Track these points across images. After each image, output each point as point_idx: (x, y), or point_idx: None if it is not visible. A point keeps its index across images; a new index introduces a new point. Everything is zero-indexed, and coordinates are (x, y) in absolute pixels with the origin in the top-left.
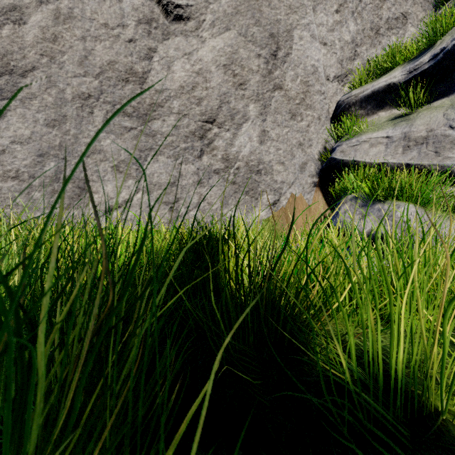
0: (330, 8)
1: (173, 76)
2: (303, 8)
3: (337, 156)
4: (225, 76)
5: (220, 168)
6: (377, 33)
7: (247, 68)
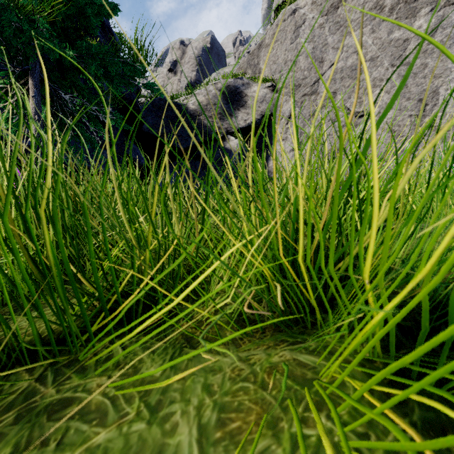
0: None
1: None
2: (447, 70)
3: None
4: (388, 134)
5: None
6: None
7: (402, 125)
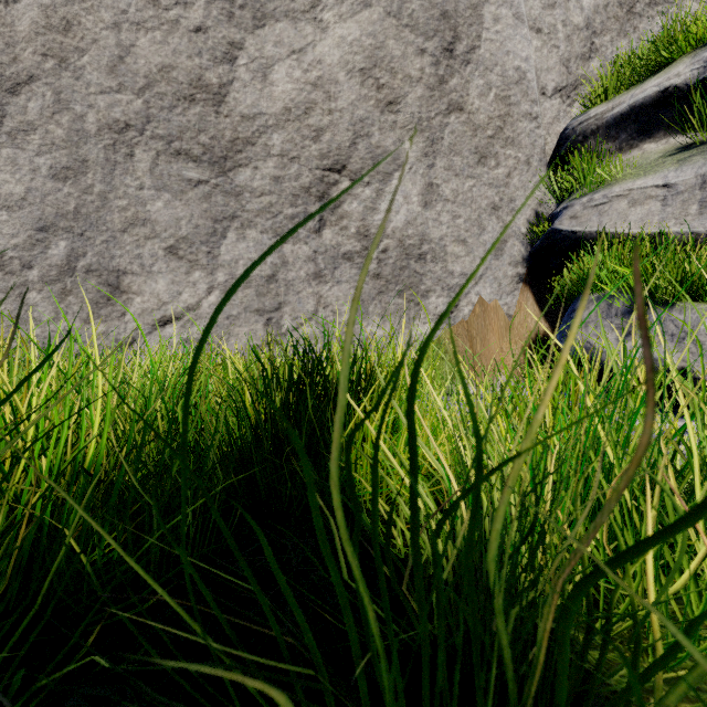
0: None
1: (273, 91)
2: None
3: (564, 225)
4: (363, 89)
5: (354, 251)
6: (630, 11)
7: (402, 74)
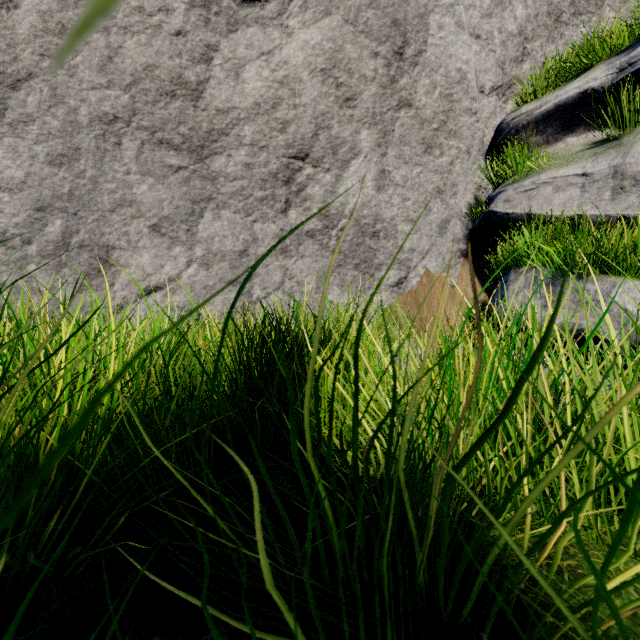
0: None
1: (244, 88)
2: None
3: (498, 207)
4: (324, 87)
5: (316, 229)
6: (557, 20)
7: (358, 74)
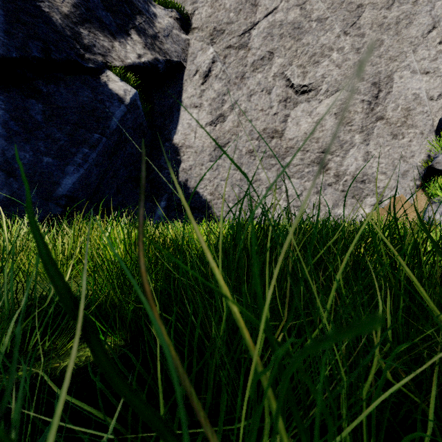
0: (432, 43)
1: (300, 128)
2: (402, 54)
3: (434, 166)
4: (336, 120)
5: (332, 182)
6: None
7: (353, 111)
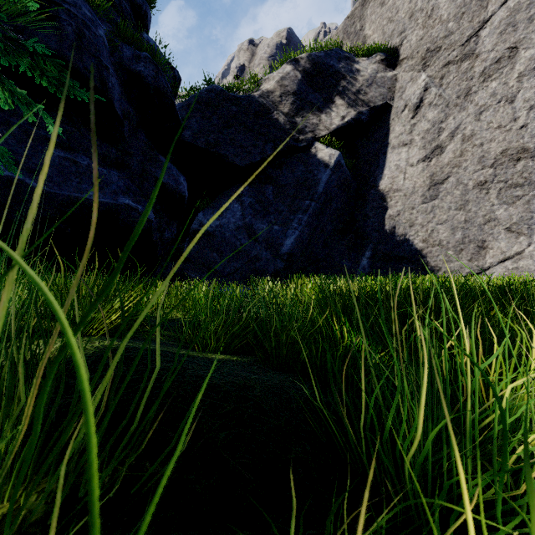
0: None
1: None
2: None
3: None
4: None
5: None
6: None
7: None
